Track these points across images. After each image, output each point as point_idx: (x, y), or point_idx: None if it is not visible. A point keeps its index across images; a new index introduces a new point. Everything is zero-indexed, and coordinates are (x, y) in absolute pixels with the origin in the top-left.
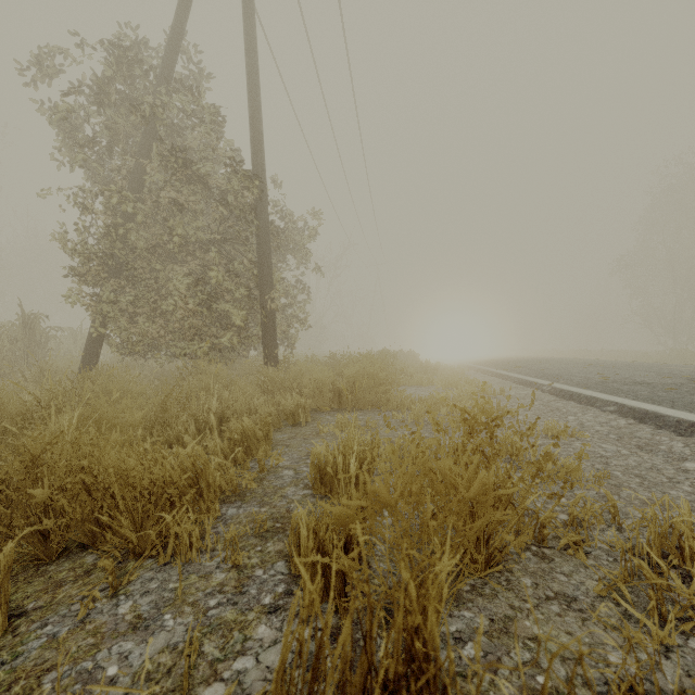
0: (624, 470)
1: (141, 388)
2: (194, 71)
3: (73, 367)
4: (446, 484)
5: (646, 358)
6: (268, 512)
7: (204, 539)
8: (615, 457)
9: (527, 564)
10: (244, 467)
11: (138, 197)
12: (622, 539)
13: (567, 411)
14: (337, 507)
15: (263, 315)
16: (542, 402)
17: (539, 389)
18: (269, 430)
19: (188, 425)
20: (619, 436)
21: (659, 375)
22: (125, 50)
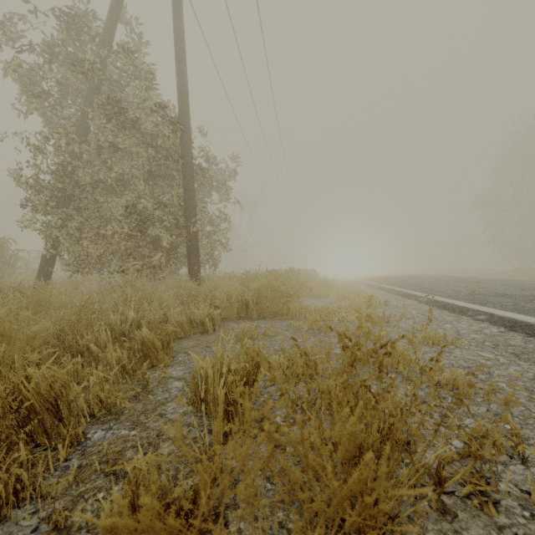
0: (509, 381)
1: (66, 300)
2: (134, 39)
3: (31, 282)
4: (309, 465)
5: (499, 275)
6: (137, 436)
7: (46, 477)
8: (496, 366)
9: (424, 523)
10: (135, 378)
11: (84, 140)
12: (532, 478)
13: (443, 319)
14: (109, 520)
15: (187, 238)
16: (420, 311)
17: (417, 300)
18: (170, 340)
19: (105, 333)
20: (494, 343)
21: (516, 288)
22: (72, 17)
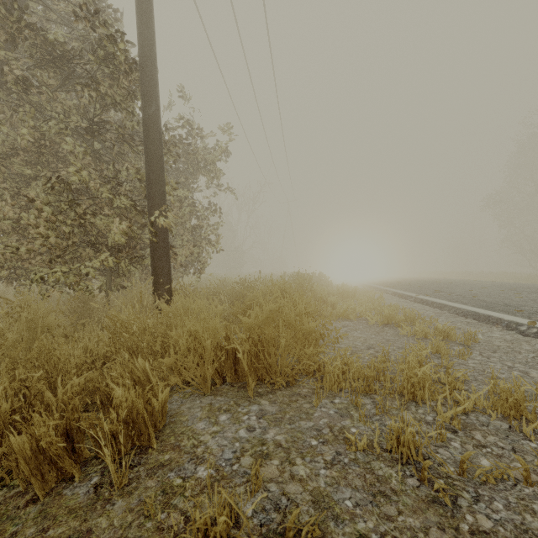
0: None
1: None
2: None
3: None
4: None
5: (530, 280)
6: None
7: None
8: None
9: None
10: None
11: None
12: None
13: None
14: None
15: (151, 232)
16: None
17: (512, 329)
18: None
19: None
20: None
21: None
22: None
